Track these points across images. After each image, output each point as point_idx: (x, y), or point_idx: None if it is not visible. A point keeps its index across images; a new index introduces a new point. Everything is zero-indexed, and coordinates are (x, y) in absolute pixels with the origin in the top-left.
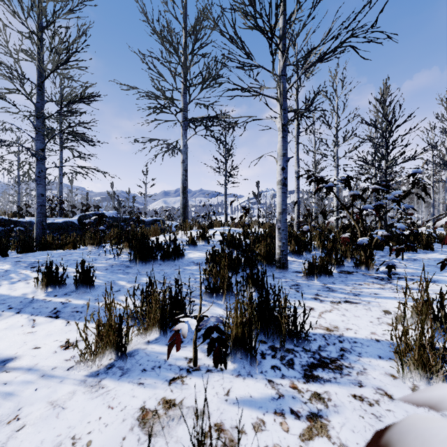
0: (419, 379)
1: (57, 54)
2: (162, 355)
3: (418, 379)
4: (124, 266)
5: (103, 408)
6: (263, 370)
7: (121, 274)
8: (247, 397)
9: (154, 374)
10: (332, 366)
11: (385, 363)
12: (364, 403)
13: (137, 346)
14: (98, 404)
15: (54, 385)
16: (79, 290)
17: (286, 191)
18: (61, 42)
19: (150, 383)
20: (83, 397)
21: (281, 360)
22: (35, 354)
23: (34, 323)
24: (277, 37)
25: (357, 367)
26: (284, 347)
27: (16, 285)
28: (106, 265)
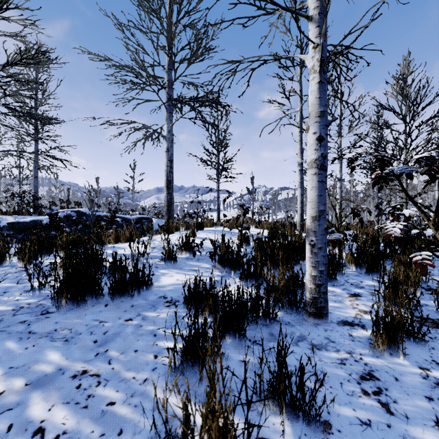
0: None
1: None
2: None
3: None
4: (39, 311)
5: None
6: None
7: (16, 337)
8: None
9: None
10: None
11: None
12: None
13: None
14: None
15: None
16: None
17: (324, 179)
18: None
19: None
20: None
21: None
22: None
23: None
24: None
25: None
26: None
27: None
28: (8, 309)
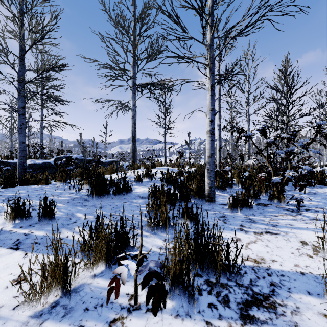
0: None
1: (34, 32)
2: (105, 291)
3: None
4: (83, 199)
5: None
6: (201, 309)
7: (80, 206)
8: None
9: (95, 314)
10: (265, 304)
11: (316, 300)
12: None
13: (84, 281)
14: None
15: None
16: (41, 222)
17: (213, 139)
18: (37, 24)
19: (90, 325)
20: None
21: (217, 297)
22: None
23: None
24: (206, 14)
25: (289, 304)
26: (219, 283)
27: None
28: (68, 199)
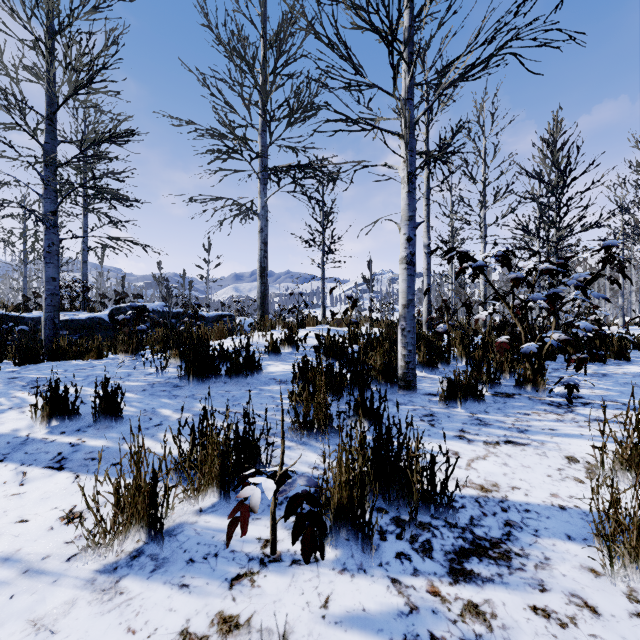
0: (637, 578)
1: (75, 71)
2: (221, 534)
3: (635, 578)
4: (171, 385)
5: (119, 633)
6: (383, 561)
7: (166, 397)
8: (358, 611)
9: (206, 567)
10: (493, 553)
11: (579, 548)
12: (552, 622)
13: (183, 518)
14: (110, 624)
15: (41, 589)
16: (99, 424)
17: (413, 273)
18: (81, 54)
19: (199, 584)
20: (87, 610)
21: (412, 543)
22: (18, 532)
23: (24, 477)
24: (400, 42)
25: (534, 554)
26: (416, 521)
27: (4, 415)
28: (144, 384)
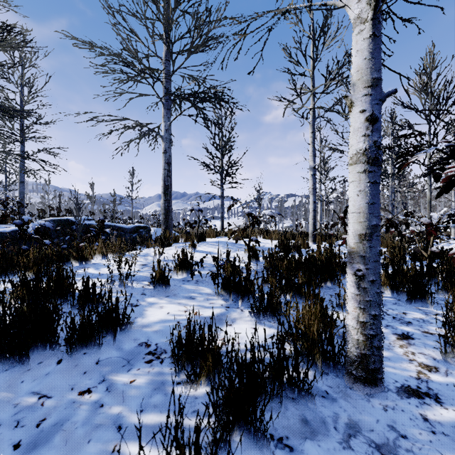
0: None
1: None
2: None
3: None
4: None
5: None
6: None
7: None
8: None
9: None
10: None
11: None
12: None
13: None
14: None
15: None
16: None
17: (378, 180)
18: None
19: None
20: None
21: None
22: None
23: None
24: None
25: None
26: None
27: None
28: None
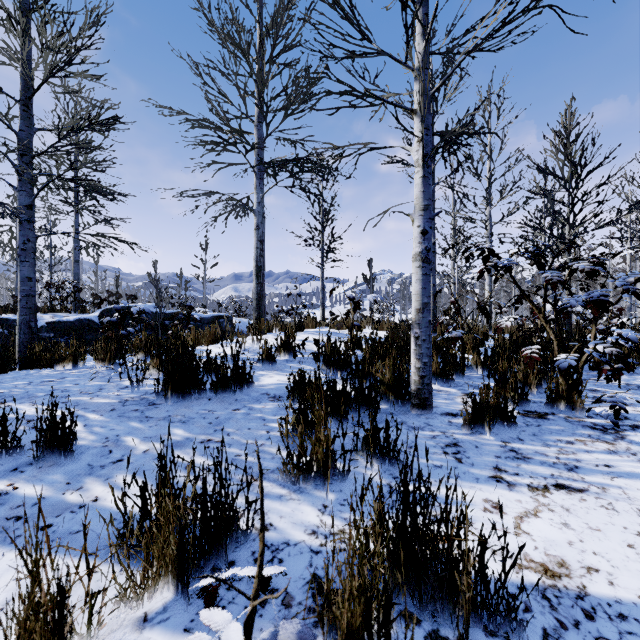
0: None
1: (50, 50)
2: None
3: None
4: (146, 403)
5: None
6: None
7: (136, 420)
8: None
9: None
10: None
11: None
12: None
13: (115, 637)
14: None
15: None
16: (42, 461)
17: (429, 272)
18: (59, 34)
19: None
20: None
21: None
22: None
23: None
24: (414, 1)
25: None
26: None
27: None
28: (114, 401)
